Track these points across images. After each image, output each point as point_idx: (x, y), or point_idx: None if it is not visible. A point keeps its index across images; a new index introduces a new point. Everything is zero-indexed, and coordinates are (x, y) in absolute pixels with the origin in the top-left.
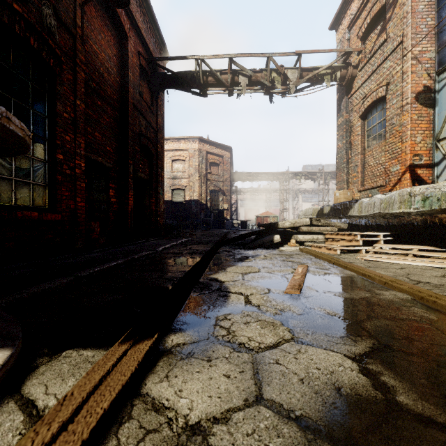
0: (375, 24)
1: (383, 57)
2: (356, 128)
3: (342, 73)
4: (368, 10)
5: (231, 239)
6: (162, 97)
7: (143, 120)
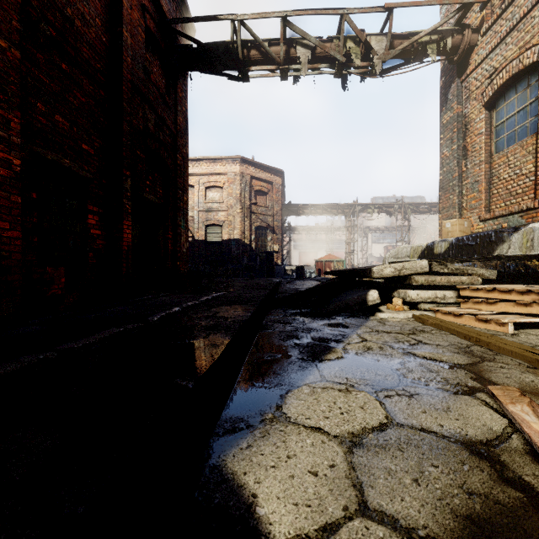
0: None
1: None
2: (476, 124)
3: (455, 40)
4: None
5: (287, 297)
6: (183, 87)
7: (151, 113)
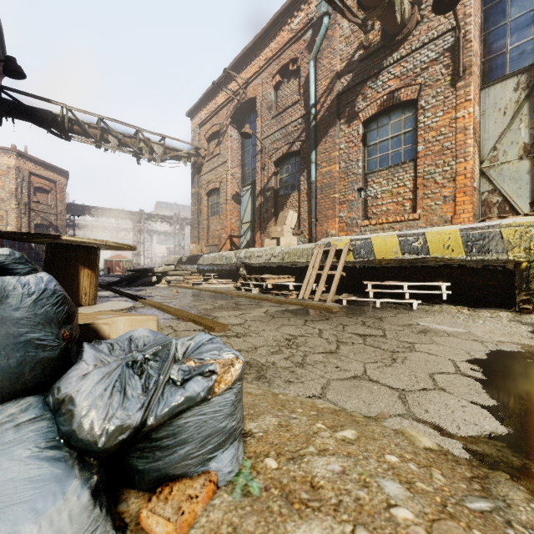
0: (215, 137)
1: (218, 164)
2: (204, 201)
3: (195, 159)
4: (211, 126)
5: (118, 281)
6: None
7: None
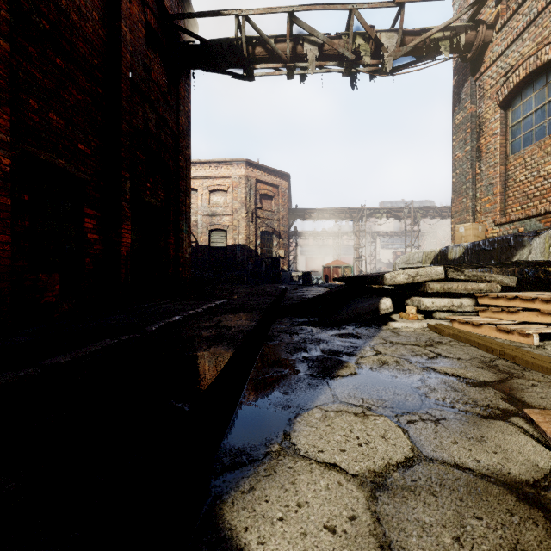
0: None
1: None
2: (491, 124)
3: (468, 37)
4: None
5: (294, 306)
6: (186, 86)
7: (151, 113)
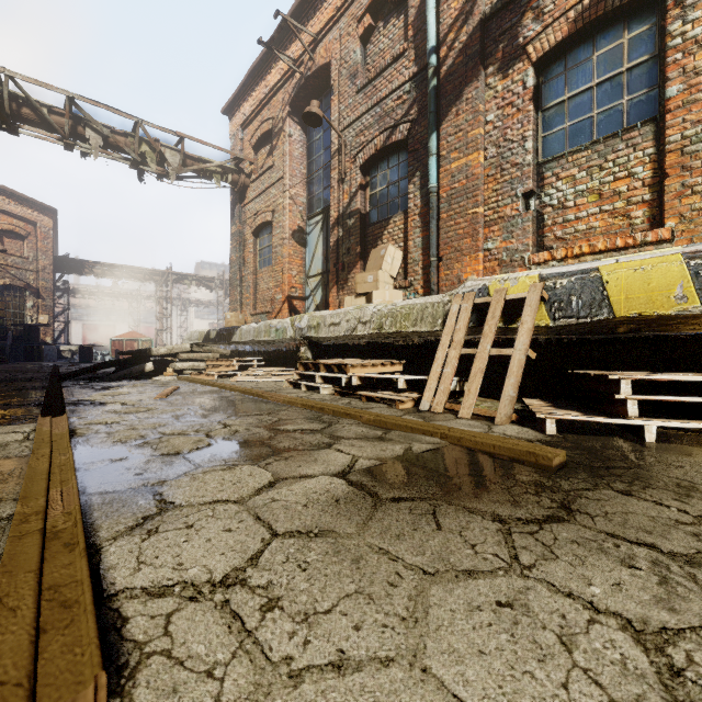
0: (266, 142)
1: (270, 182)
2: (249, 244)
3: (234, 177)
4: (259, 123)
5: (81, 370)
6: None
7: None
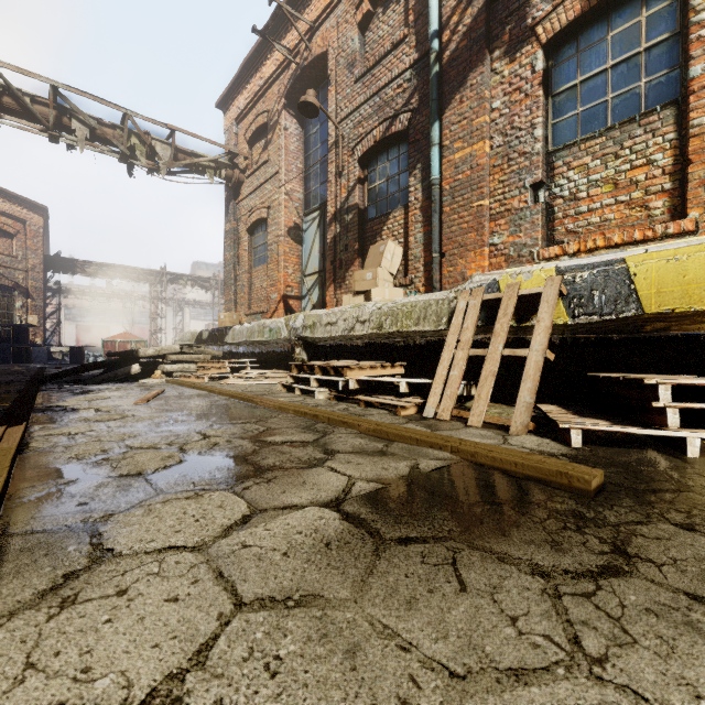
0: (261, 136)
1: (266, 177)
2: (244, 242)
3: (228, 173)
4: (254, 117)
5: (62, 372)
6: None
7: None
